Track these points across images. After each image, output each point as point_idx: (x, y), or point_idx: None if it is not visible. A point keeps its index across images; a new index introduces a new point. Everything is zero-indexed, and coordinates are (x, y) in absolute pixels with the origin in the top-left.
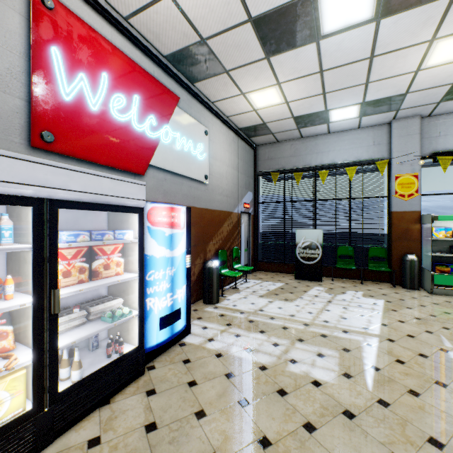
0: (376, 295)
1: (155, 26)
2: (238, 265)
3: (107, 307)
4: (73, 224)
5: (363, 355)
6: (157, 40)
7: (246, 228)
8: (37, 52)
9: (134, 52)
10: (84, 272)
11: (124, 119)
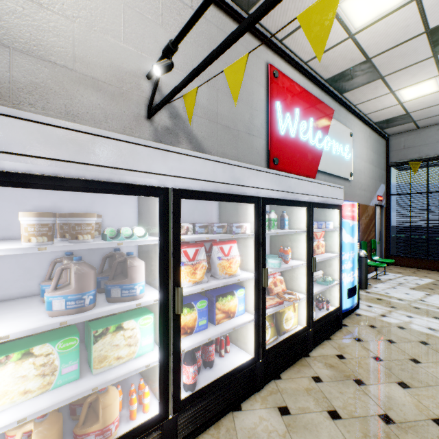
0: None
1: (327, 61)
2: (375, 256)
3: (316, 275)
4: None
5: None
6: (324, 70)
7: (378, 221)
8: (271, 108)
9: (308, 85)
10: None
11: (305, 139)
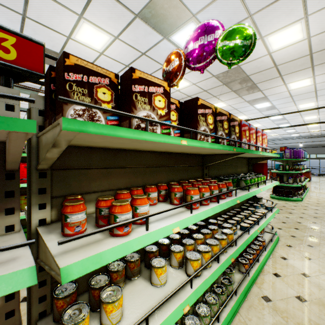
0: None
1: None
2: None
3: None
4: None
5: None
6: None
7: None
8: None
9: None
10: None
11: None
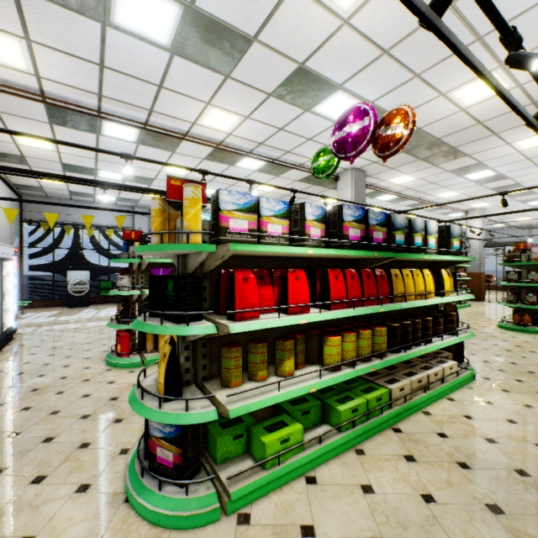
0: None
1: None
2: None
3: None
4: None
5: None
6: None
7: None
8: None
9: None
10: None
11: None
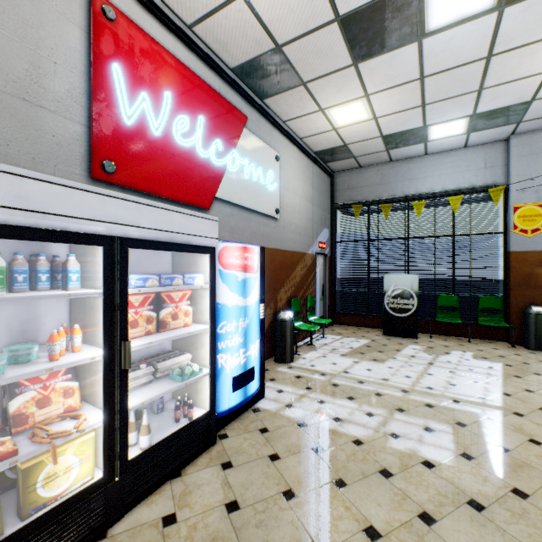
0: (490, 357)
1: (223, 34)
2: (313, 316)
3: (174, 363)
4: (136, 266)
5: (484, 432)
6: (224, 50)
7: (322, 272)
8: (98, 71)
9: (198, 66)
10: (151, 322)
11: (188, 145)
